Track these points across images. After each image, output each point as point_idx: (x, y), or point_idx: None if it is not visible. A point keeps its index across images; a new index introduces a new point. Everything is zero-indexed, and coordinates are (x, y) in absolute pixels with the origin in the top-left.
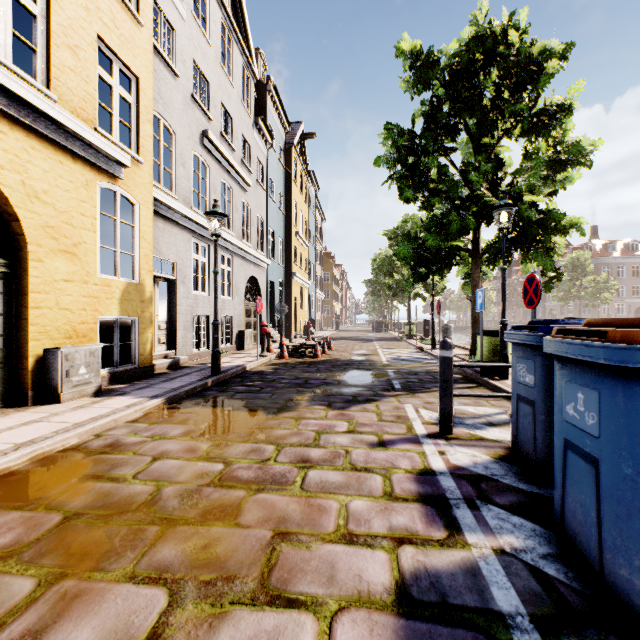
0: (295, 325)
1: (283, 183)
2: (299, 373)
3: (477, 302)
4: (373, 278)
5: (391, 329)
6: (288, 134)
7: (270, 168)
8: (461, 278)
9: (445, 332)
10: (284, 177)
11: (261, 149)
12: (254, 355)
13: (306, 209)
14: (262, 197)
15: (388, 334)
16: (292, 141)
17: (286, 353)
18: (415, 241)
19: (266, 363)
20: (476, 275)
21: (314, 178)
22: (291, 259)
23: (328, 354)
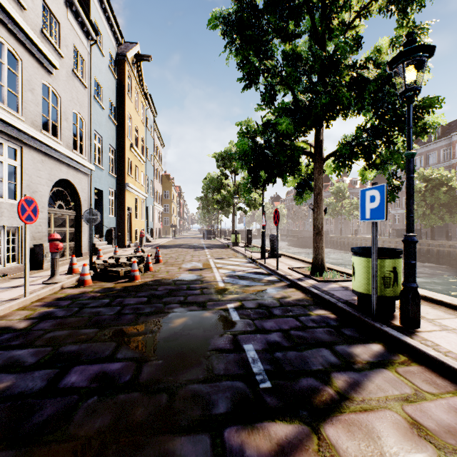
0: (130, 234)
1: (115, 93)
2: (74, 331)
3: (364, 207)
4: (204, 196)
5: (218, 236)
6: (122, 48)
7: (96, 68)
8: (294, 188)
9: (273, 242)
10: (117, 88)
11: (81, 39)
12: (41, 281)
13: (143, 128)
14: (82, 94)
15: (216, 241)
16: (125, 53)
17: (88, 277)
18: (253, 140)
19: (44, 298)
20: (319, 181)
21: (152, 103)
22: (124, 170)
23: (153, 271)
